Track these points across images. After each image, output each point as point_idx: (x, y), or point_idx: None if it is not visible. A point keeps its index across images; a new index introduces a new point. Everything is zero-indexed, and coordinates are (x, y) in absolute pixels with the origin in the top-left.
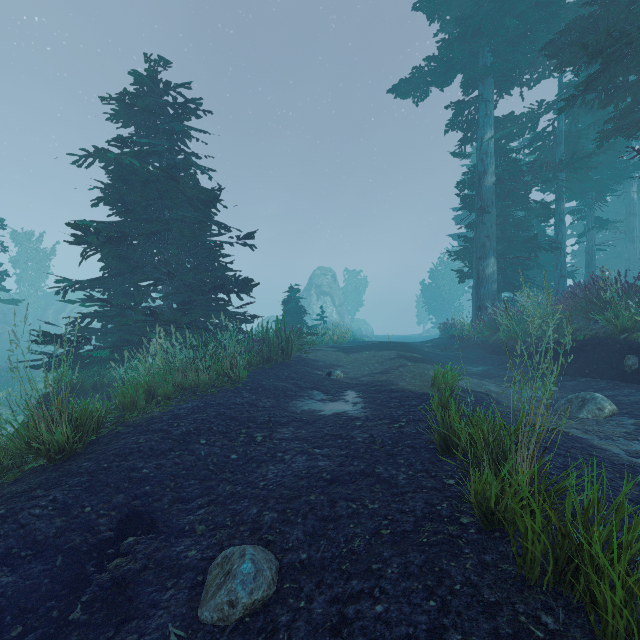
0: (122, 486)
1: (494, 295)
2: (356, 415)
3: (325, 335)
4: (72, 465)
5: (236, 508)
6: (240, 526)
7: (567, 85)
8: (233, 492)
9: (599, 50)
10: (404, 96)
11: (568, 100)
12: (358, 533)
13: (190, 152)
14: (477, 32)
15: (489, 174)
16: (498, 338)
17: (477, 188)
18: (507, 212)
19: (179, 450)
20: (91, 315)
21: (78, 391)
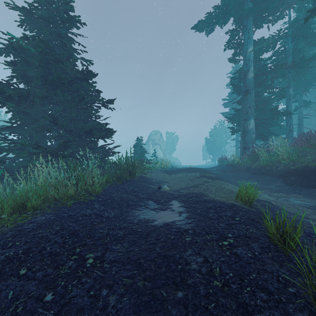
0: None
1: (253, 141)
2: (183, 227)
3: (156, 164)
4: None
5: None
6: None
7: (295, 20)
8: None
9: None
10: (200, 31)
11: (312, 12)
12: None
13: (72, 49)
14: None
15: (250, 71)
16: (258, 165)
17: (243, 80)
18: (260, 93)
19: None
20: None
21: None
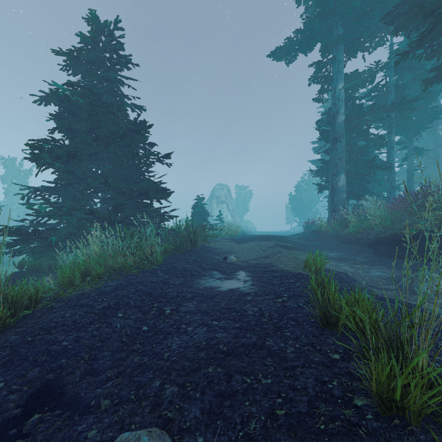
0: (40, 359)
1: (344, 201)
2: (247, 291)
3: (222, 230)
4: (1, 338)
5: (141, 380)
6: (142, 400)
7: (396, 50)
8: (140, 363)
9: (431, 11)
10: (279, 59)
11: (402, 55)
12: (253, 413)
13: (122, 94)
14: (332, 11)
15: (340, 114)
16: (348, 232)
17: (332, 124)
18: (353, 141)
19: (98, 323)
20: (45, 214)
21: (37, 271)
